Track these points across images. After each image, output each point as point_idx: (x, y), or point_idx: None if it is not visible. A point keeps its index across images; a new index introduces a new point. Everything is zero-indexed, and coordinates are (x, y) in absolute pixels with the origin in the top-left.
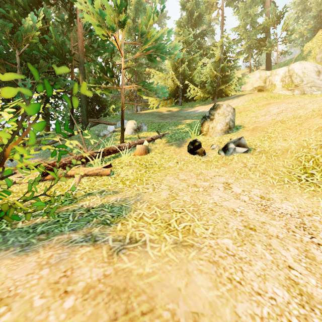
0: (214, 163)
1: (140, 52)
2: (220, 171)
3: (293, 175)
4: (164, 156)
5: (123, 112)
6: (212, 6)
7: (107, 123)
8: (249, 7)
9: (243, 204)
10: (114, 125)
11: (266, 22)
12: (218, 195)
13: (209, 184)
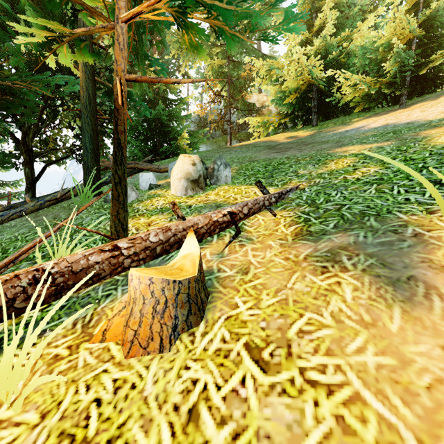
0: None
1: None
2: None
3: None
4: None
5: (120, 115)
6: None
7: (152, 168)
8: None
9: None
10: (167, 172)
11: None
12: None
13: None
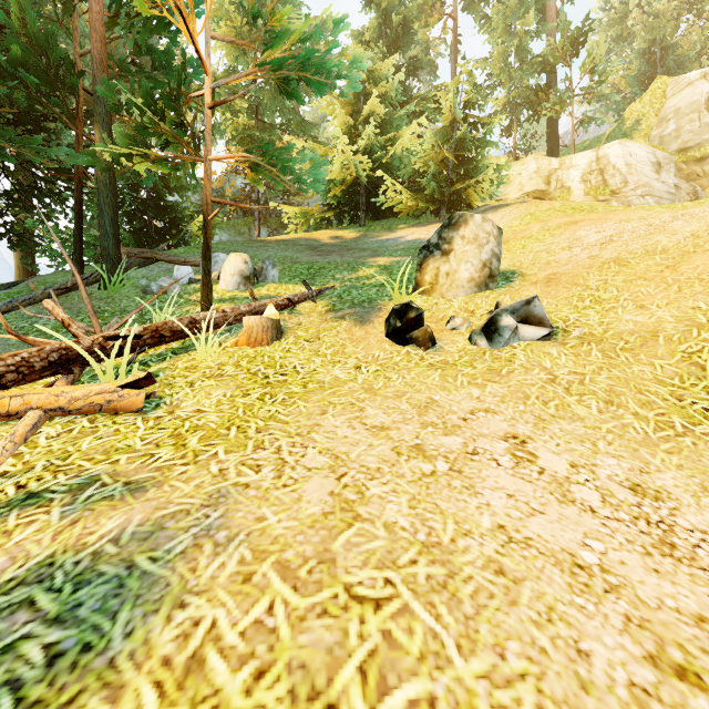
0: (462, 369)
1: (255, 62)
2: (487, 395)
3: (692, 408)
4: (322, 348)
5: (209, 226)
6: (433, 8)
7: (176, 261)
8: (513, 17)
9: (593, 522)
10: (195, 266)
11: (551, 51)
12: (502, 489)
13: (463, 443)
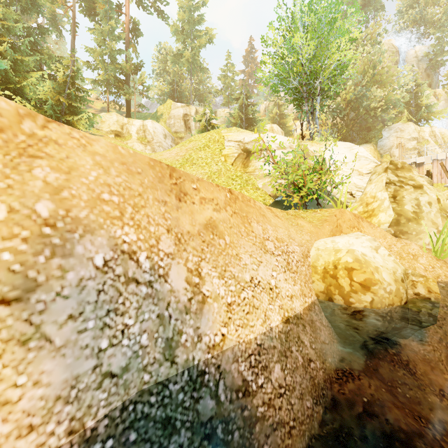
0: None
1: None
2: None
3: None
4: None
5: None
6: None
7: None
8: (108, 36)
9: None
10: None
11: (125, 66)
12: None
13: None
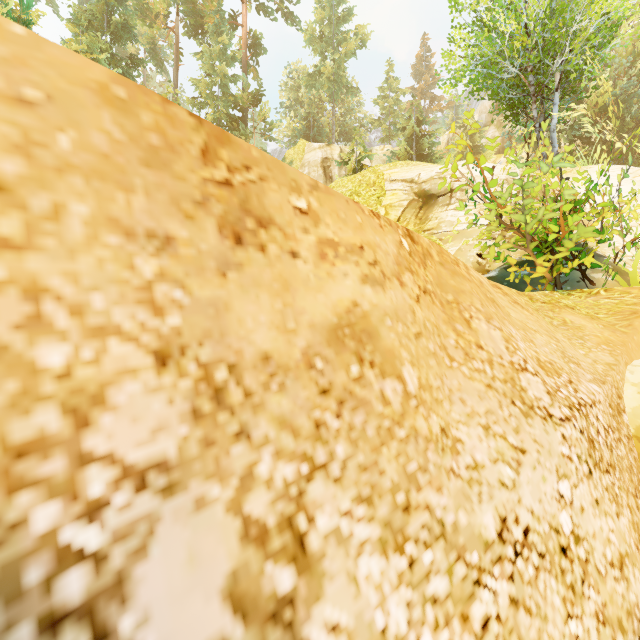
0: None
1: None
2: None
3: None
4: None
5: None
6: (157, 17)
7: None
8: (219, 59)
9: None
10: None
11: (240, 97)
12: None
13: None
